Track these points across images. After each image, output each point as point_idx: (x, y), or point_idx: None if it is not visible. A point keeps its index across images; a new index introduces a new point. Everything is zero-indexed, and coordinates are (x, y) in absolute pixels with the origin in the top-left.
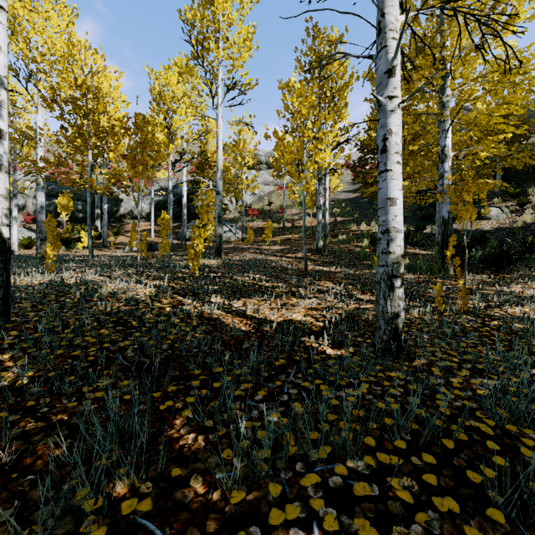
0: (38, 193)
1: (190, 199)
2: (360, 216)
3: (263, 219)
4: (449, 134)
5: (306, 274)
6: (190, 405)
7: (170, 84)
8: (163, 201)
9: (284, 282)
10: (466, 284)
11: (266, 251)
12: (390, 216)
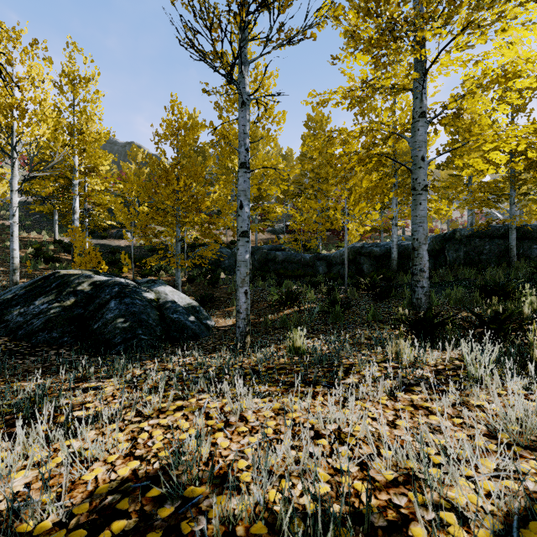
0: None
1: None
2: (33, 224)
3: None
4: (77, 201)
5: None
6: None
7: None
8: None
9: None
10: None
11: None
12: (14, 253)
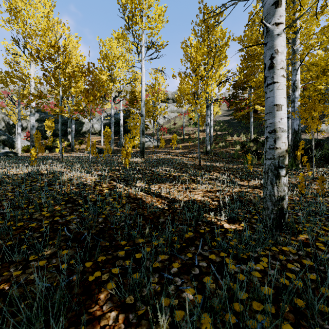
0: (31, 117)
1: (125, 122)
2: (233, 131)
3: (170, 133)
4: (298, 72)
5: (200, 167)
6: (114, 277)
7: (112, 48)
8: (108, 123)
9: (186, 172)
10: (314, 174)
11: (172, 153)
12: (277, 118)
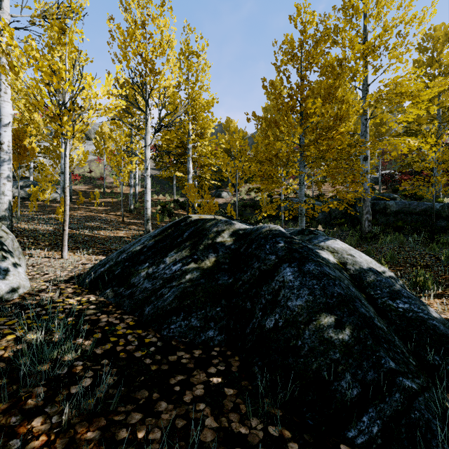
0: None
1: None
2: (160, 189)
3: (85, 184)
4: (191, 162)
5: (123, 223)
6: (99, 245)
7: None
8: None
9: (113, 226)
10: None
11: (95, 210)
12: (147, 205)
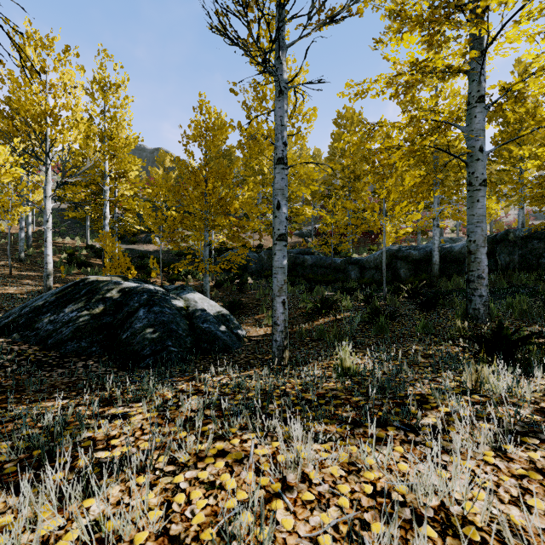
0: None
1: None
2: (68, 230)
3: None
4: (108, 206)
5: (12, 277)
6: None
7: None
8: None
9: None
10: None
11: None
12: (48, 259)
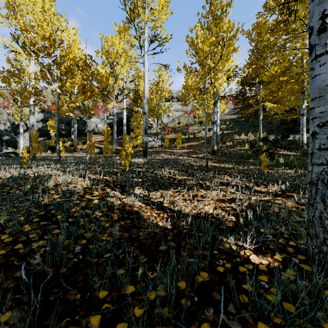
0: (30, 116)
1: (129, 121)
2: (240, 130)
3: (175, 133)
4: None
5: (207, 169)
6: None
7: (114, 44)
8: (112, 123)
9: (192, 175)
10: None
11: (177, 153)
12: None
